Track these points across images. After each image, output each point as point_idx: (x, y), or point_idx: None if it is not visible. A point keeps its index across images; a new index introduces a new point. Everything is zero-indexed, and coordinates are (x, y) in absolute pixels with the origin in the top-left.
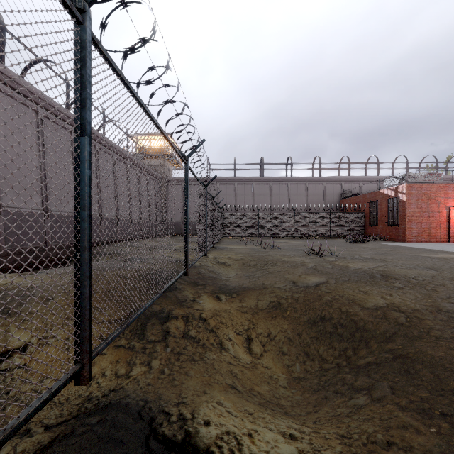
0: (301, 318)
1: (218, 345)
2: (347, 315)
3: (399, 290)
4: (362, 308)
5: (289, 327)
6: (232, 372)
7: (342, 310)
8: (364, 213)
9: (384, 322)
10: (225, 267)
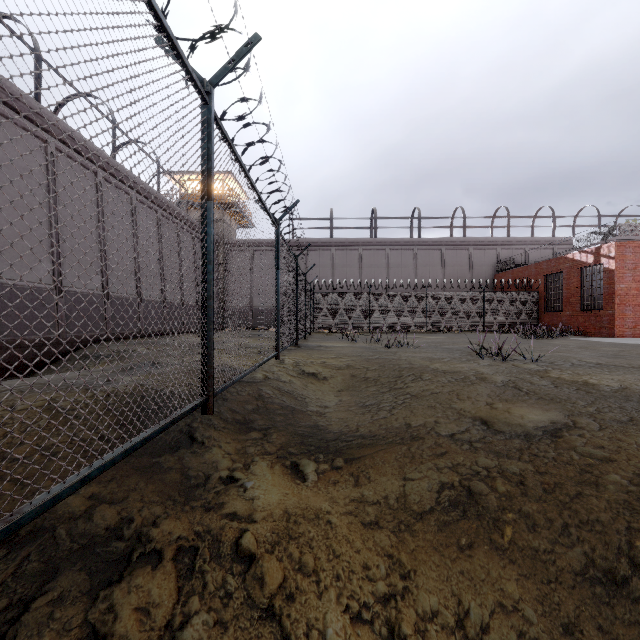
0: (561, 561)
1: None
2: None
3: None
4: None
5: (524, 594)
6: None
7: None
8: (537, 292)
9: None
10: (316, 382)
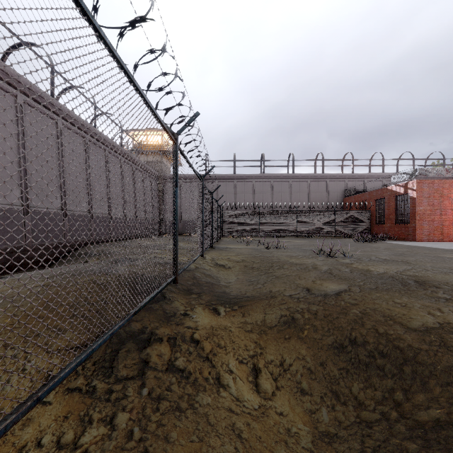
0: (324, 341)
1: (215, 380)
2: (388, 339)
3: (449, 303)
4: (406, 330)
5: (308, 353)
6: (234, 429)
7: (379, 331)
8: (370, 211)
9: (446, 353)
10: (224, 269)
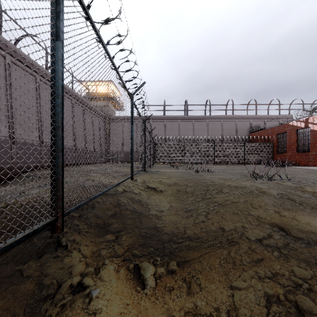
0: None
1: None
2: None
3: None
4: None
5: None
6: None
7: None
8: (272, 143)
9: None
10: (155, 193)
